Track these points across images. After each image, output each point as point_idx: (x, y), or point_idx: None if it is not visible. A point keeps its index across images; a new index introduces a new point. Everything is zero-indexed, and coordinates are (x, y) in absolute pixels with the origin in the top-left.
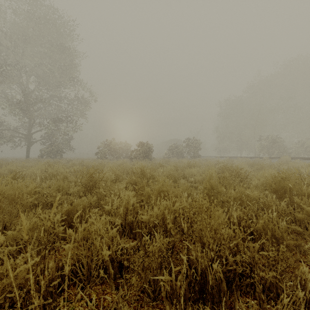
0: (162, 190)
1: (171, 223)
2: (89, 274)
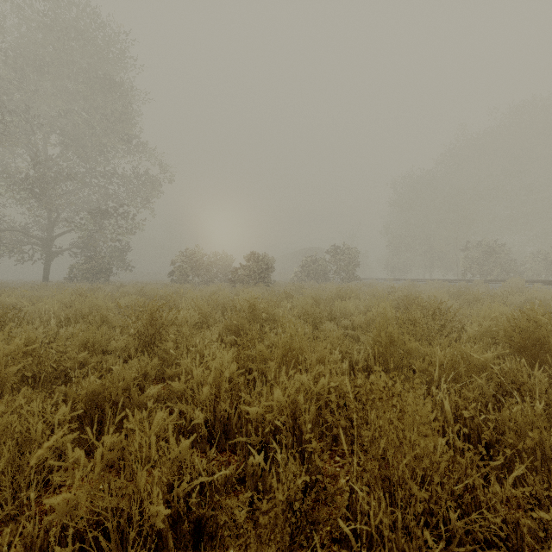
0: (292, 348)
1: (312, 421)
2: None
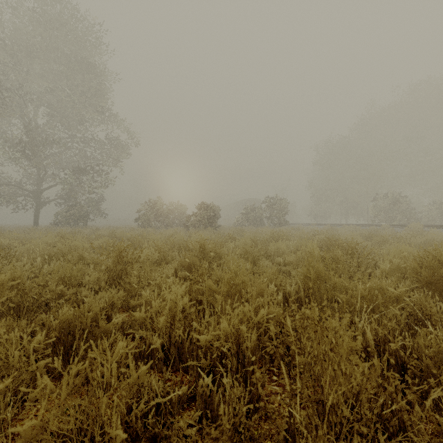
0: (236, 283)
1: (253, 347)
2: None
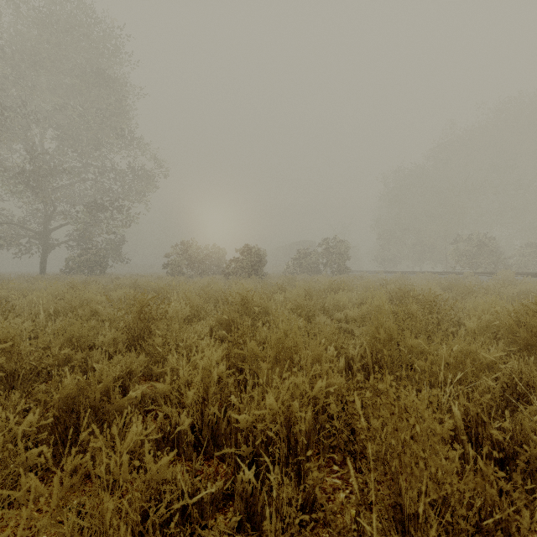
0: (286, 346)
1: (308, 429)
2: None
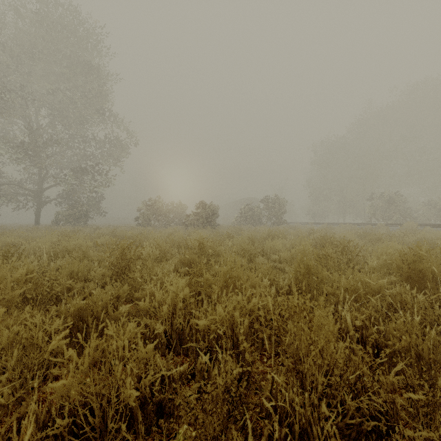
0: (231, 276)
1: (245, 331)
2: (104, 427)
